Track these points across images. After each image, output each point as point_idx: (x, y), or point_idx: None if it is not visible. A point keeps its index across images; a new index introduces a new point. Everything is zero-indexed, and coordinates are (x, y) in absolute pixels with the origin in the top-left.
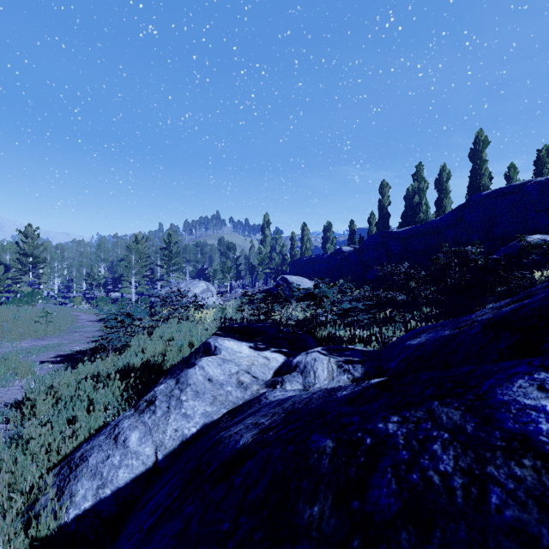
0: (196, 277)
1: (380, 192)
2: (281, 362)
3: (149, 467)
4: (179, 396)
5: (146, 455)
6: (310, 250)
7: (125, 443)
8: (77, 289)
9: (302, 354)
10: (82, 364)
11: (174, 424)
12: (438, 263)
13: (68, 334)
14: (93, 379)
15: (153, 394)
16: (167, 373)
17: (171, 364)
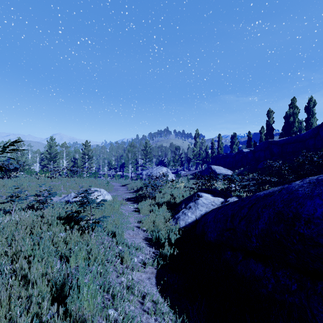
0: (158, 164)
1: (267, 116)
2: (223, 200)
3: (195, 219)
4: (197, 206)
5: (193, 217)
6: (222, 149)
7: (187, 215)
8: (103, 170)
9: (229, 198)
10: (138, 202)
11: (198, 212)
12: (297, 162)
13: (115, 191)
14: (152, 205)
15: (189, 205)
16: (185, 203)
17: (178, 202)
